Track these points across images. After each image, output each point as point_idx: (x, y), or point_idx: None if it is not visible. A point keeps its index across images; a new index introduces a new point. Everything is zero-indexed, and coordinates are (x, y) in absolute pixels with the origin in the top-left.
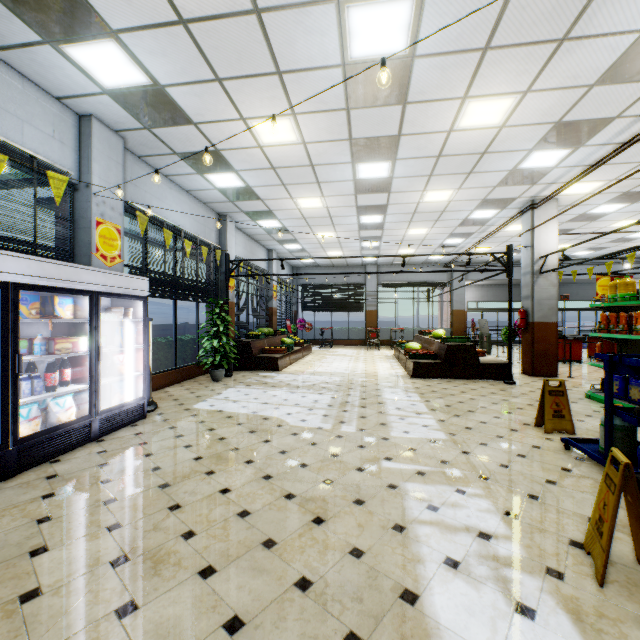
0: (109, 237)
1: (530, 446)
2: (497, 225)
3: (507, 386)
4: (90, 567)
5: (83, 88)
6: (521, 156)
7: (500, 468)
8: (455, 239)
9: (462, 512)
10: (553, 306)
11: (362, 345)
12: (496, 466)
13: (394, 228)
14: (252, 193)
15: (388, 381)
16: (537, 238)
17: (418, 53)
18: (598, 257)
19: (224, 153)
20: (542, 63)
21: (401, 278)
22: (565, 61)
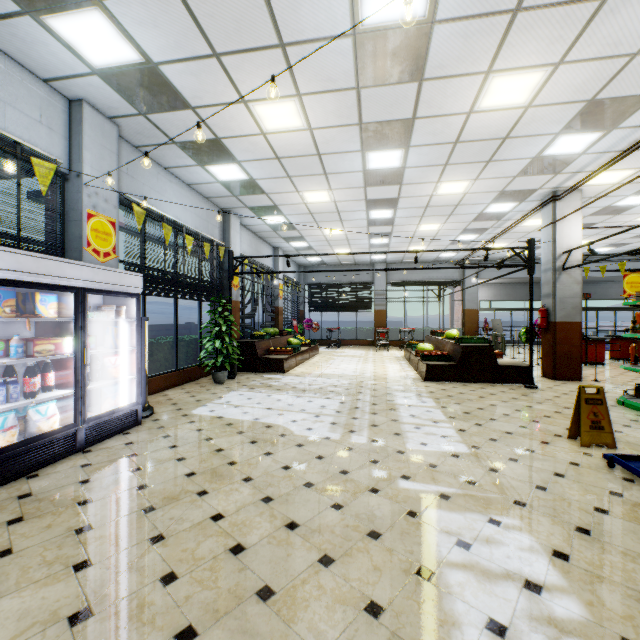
0: (102, 231)
1: (567, 463)
2: (514, 220)
3: (529, 390)
4: (42, 625)
5: (71, 68)
6: (546, 141)
7: (537, 491)
8: (468, 235)
9: (500, 551)
10: (577, 305)
11: (370, 345)
12: (532, 488)
13: (405, 224)
14: (256, 186)
15: (400, 384)
16: (559, 232)
17: (438, 17)
18: (632, 251)
19: (225, 142)
20: (580, 27)
21: (411, 277)
22: (607, 24)
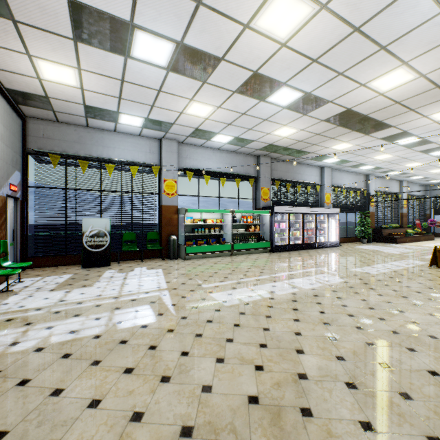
0: (327, 197)
1: None
2: None
3: None
4: (336, 255)
5: (323, 164)
6: None
7: None
8: None
9: (415, 262)
10: None
11: None
12: None
13: None
14: (379, 168)
15: None
16: None
17: (426, 138)
18: None
19: (364, 163)
20: None
21: None
22: None
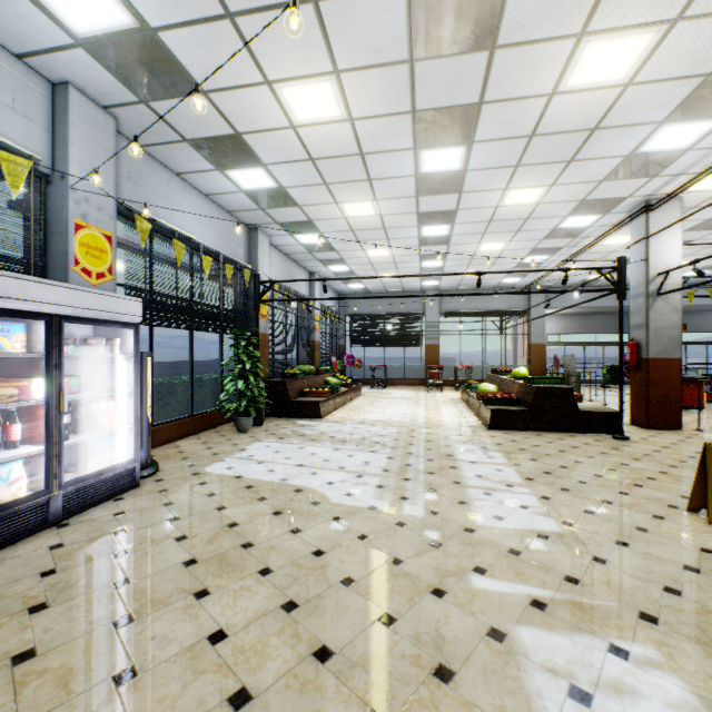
0: (94, 246)
1: (697, 549)
2: (594, 237)
3: (619, 443)
4: None
5: (48, 37)
6: (645, 133)
7: (668, 596)
8: (537, 256)
9: (639, 710)
10: (675, 337)
11: (421, 385)
12: (659, 591)
13: (463, 242)
14: (287, 197)
15: (459, 434)
16: (654, 249)
17: None
18: None
19: (247, 138)
20: None
21: (467, 306)
22: None
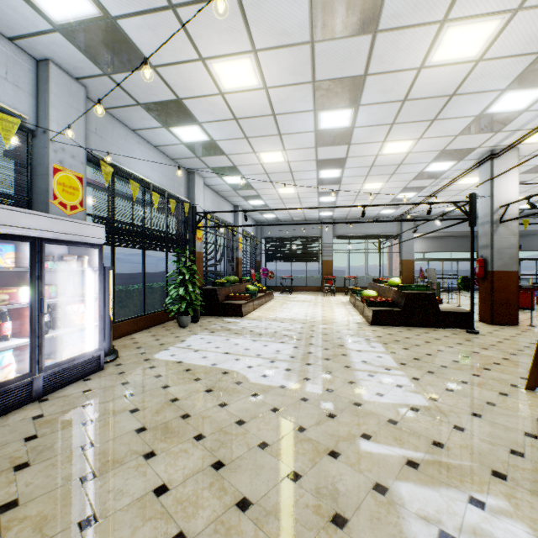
0: (69, 185)
1: (535, 420)
2: (451, 178)
3: (471, 335)
4: None
5: (32, 24)
6: (492, 98)
7: (514, 457)
8: (407, 193)
9: None
10: (514, 255)
11: (319, 291)
12: (507, 453)
13: (351, 183)
14: (217, 148)
15: (348, 328)
16: (497, 187)
17: None
18: None
19: (186, 102)
20: None
21: (354, 231)
22: None
